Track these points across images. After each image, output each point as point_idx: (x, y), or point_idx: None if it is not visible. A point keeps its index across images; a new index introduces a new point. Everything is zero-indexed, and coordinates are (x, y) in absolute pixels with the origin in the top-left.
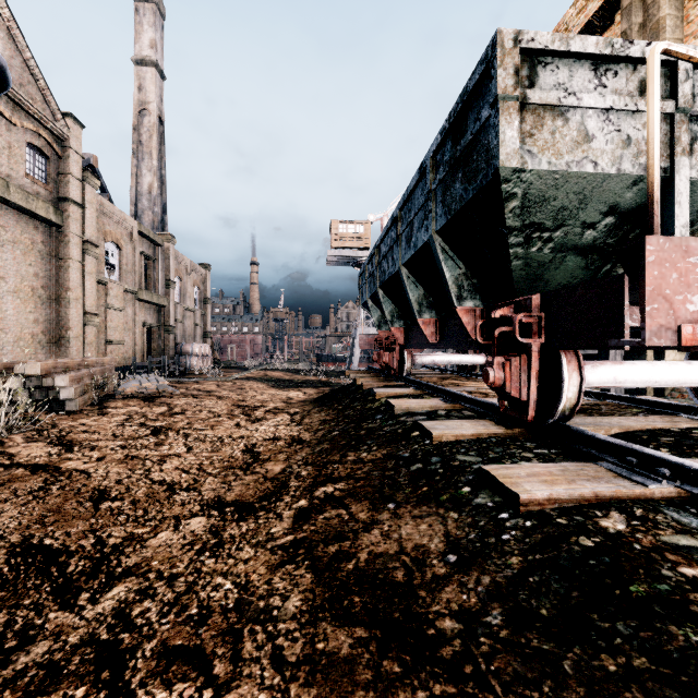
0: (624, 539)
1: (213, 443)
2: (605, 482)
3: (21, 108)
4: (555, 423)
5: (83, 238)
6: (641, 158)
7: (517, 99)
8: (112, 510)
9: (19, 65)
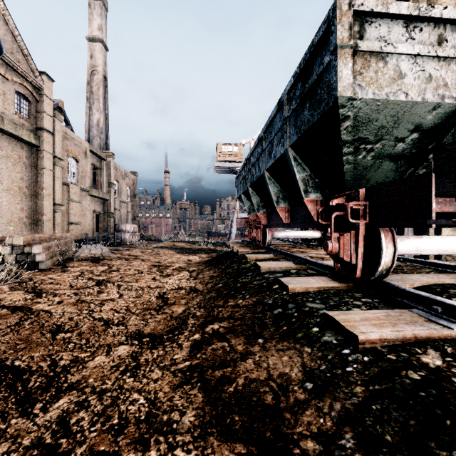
0: (443, 373)
1: (137, 291)
2: (420, 325)
3: (11, 68)
4: (376, 280)
5: (53, 154)
6: (439, 90)
7: (351, 47)
8: (65, 340)
9: (10, 40)
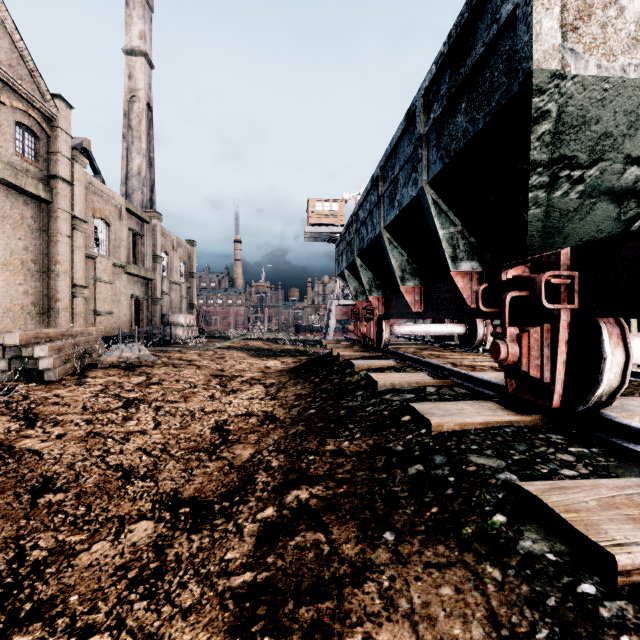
0: None
1: (183, 417)
2: None
3: (10, 88)
4: (589, 411)
5: (72, 214)
6: None
7: None
8: (51, 507)
9: (8, 47)
